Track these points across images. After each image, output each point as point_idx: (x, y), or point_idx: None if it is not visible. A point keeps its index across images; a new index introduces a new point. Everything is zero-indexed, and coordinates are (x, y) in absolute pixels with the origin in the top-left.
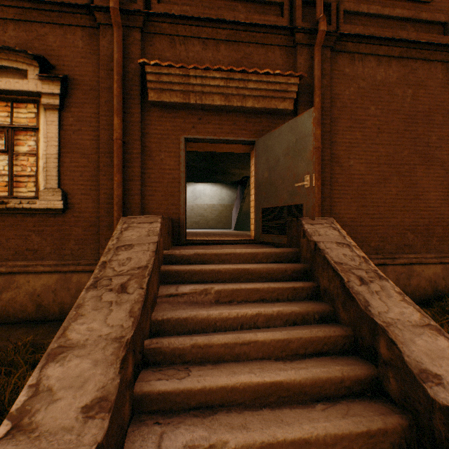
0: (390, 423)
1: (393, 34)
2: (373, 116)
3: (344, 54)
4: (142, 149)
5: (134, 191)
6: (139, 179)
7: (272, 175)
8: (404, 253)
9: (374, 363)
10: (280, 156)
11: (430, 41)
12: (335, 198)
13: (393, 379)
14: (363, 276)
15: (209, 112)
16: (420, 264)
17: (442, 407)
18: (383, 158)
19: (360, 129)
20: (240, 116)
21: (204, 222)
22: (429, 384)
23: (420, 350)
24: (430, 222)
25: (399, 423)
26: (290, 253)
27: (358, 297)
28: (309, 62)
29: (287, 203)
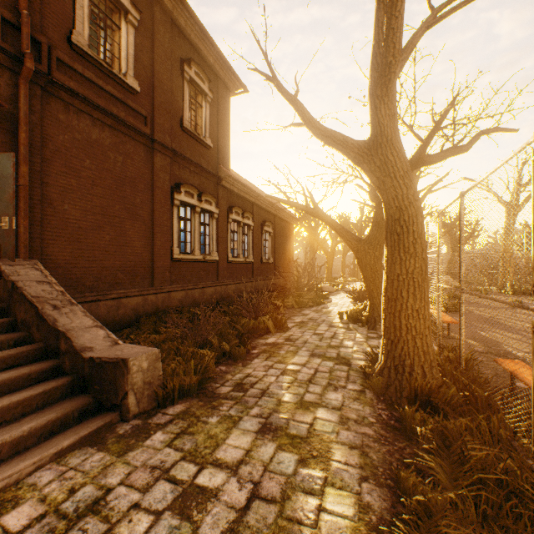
0: (62, 382)
1: (107, 106)
2: (89, 169)
3: (59, 100)
4: None
5: None
6: None
7: None
8: (117, 290)
9: (59, 357)
10: None
11: (136, 125)
12: (49, 239)
13: (69, 360)
14: (58, 304)
15: None
16: (128, 297)
17: (89, 359)
18: (99, 208)
19: (76, 177)
20: None
21: None
22: (85, 352)
23: (87, 339)
24: (136, 264)
25: (68, 380)
26: None
27: (50, 317)
28: (13, 89)
29: None
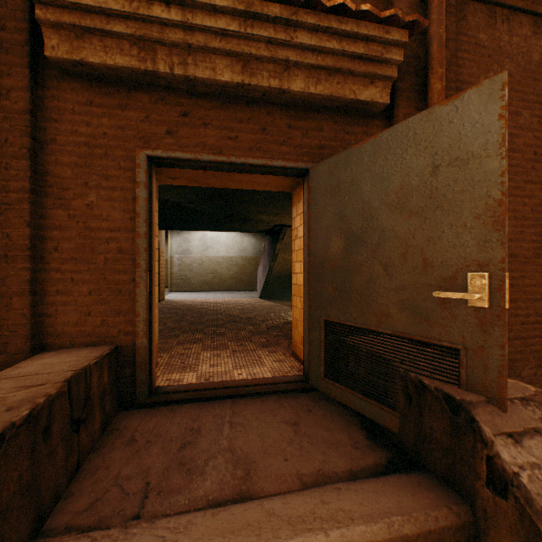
0: None
1: None
2: (527, 128)
3: (478, 4)
4: (35, 180)
5: (10, 286)
6: (26, 256)
7: (354, 251)
8: None
9: None
10: (377, 206)
11: None
12: None
13: None
14: None
15: (206, 100)
16: None
17: None
18: None
19: None
20: (277, 114)
21: (218, 281)
22: None
23: None
24: None
25: None
26: (446, 531)
27: None
28: (416, 10)
29: (400, 329)
